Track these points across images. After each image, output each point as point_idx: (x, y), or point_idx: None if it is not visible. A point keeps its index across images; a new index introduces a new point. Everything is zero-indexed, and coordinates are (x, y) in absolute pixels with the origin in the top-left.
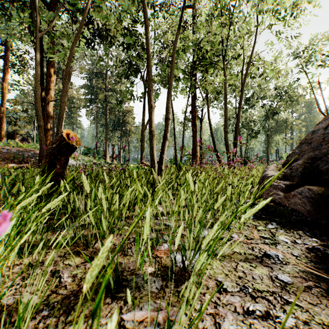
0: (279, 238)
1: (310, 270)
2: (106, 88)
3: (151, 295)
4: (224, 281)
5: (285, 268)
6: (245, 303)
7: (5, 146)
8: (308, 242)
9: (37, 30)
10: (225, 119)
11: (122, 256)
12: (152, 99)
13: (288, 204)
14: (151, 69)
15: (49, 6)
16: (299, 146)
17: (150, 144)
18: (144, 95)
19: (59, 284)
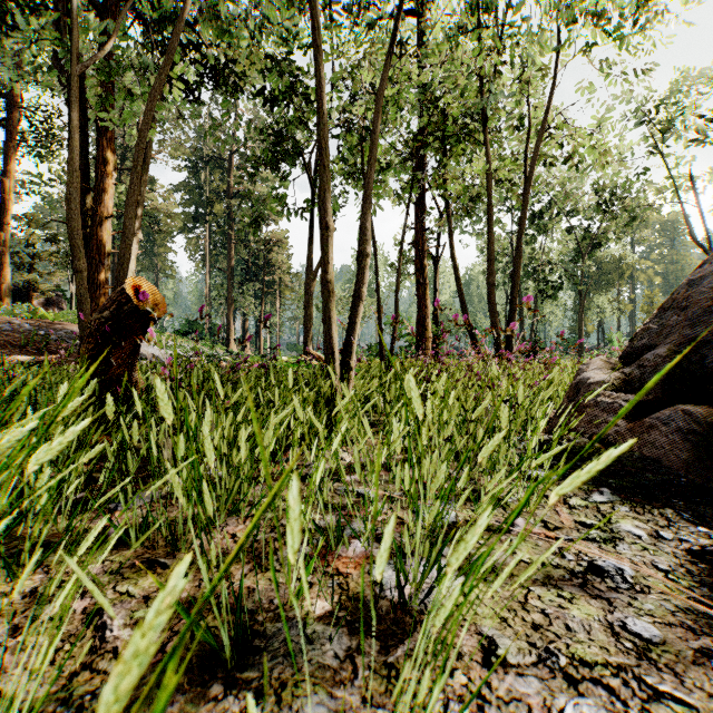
0: (621, 527)
1: (706, 609)
2: (229, 190)
3: (322, 676)
4: (499, 638)
5: (641, 602)
6: (555, 696)
7: (9, 317)
8: (689, 536)
9: (72, 57)
10: (491, 257)
11: (255, 573)
12: (329, 211)
13: (637, 447)
14: (326, 142)
15: (102, 10)
16: (659, 316)
17: (325, 311)
18: (311, 206)
19: (101, 644)
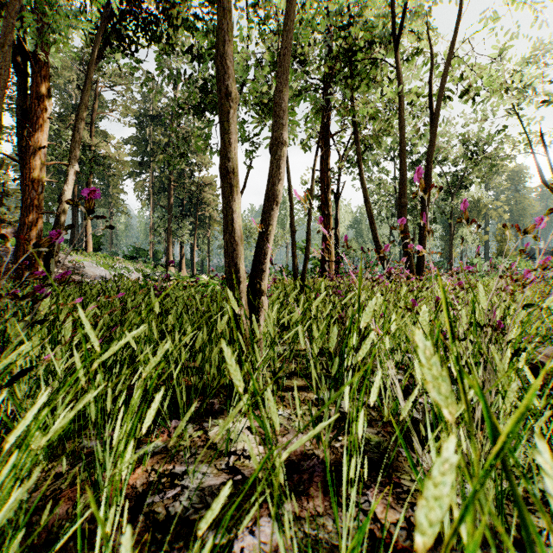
0: None
1: None
2: (168, 142)
3: None
4: None
5: None
6: None
7: None
8: None
9: None
10: (403, 178)
11: None
12: (232, 73)
13: None
14: None
15: None
16: None
17: (225, 213)
18: None
19: None
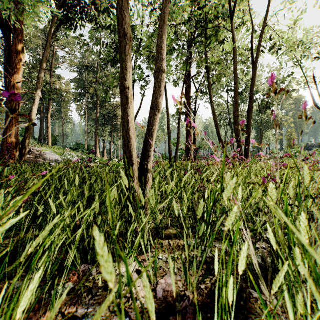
0: None
1: None
2: (96, 81)
3: None
4: None
5: None
6: None
7: None
8: None
9: None
10: (236, 100)
11: None
12: (127, 20)
13: None
14: None
15: None
16: None
17: (123, 117)
18: (133, 83)
19: None
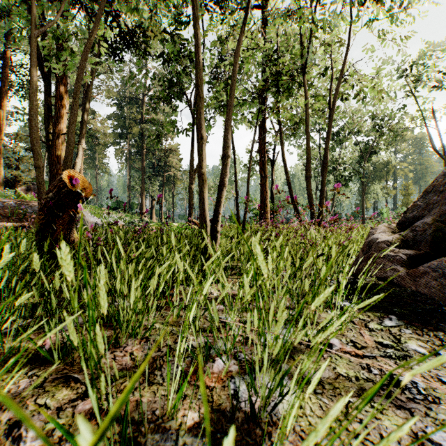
0: (409, 347)
1: None
2: (142, 118)
3: None
4: None
5: (435, 413)
6: None
7: (2, 198)
8: None
9: (34, 26)
10: (308, 159)
11: (143, 386)
12: (203, 127)
13: (414, 287)
14: (201, 81)
15: (59, 2)
16: (424, 196)
17: (200, 194)
18: (193, 128)
19: None
